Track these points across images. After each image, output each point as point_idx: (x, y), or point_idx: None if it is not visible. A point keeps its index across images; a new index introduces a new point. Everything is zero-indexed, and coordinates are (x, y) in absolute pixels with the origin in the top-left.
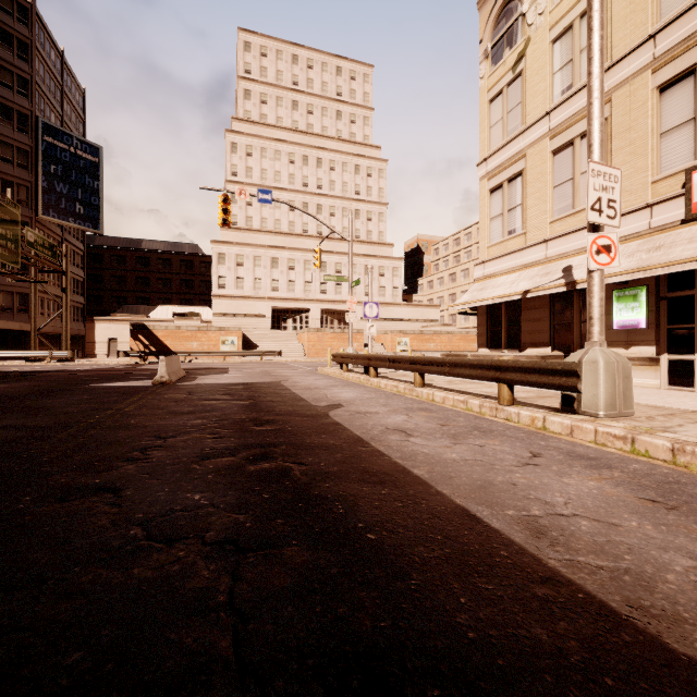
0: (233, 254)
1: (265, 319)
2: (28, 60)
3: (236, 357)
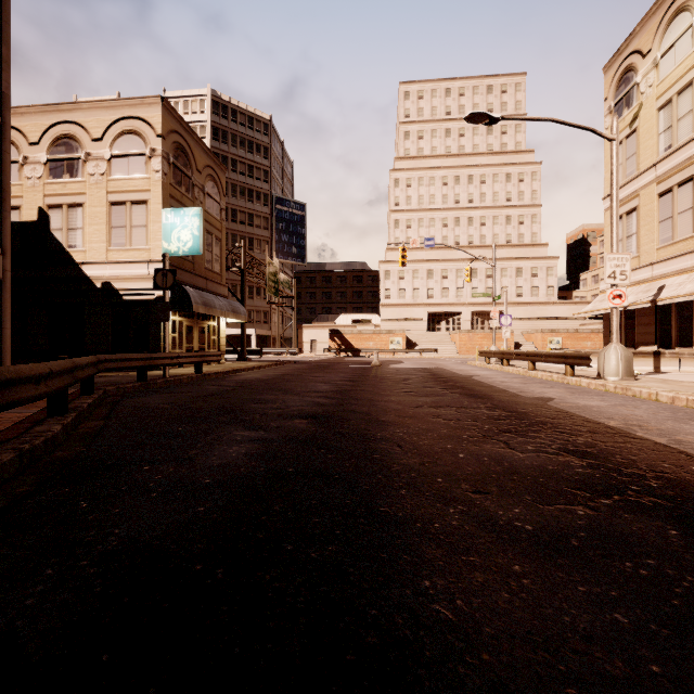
0: (396, 270)
1: (421, 322)
2: (268, 158)
3: (401, 354)
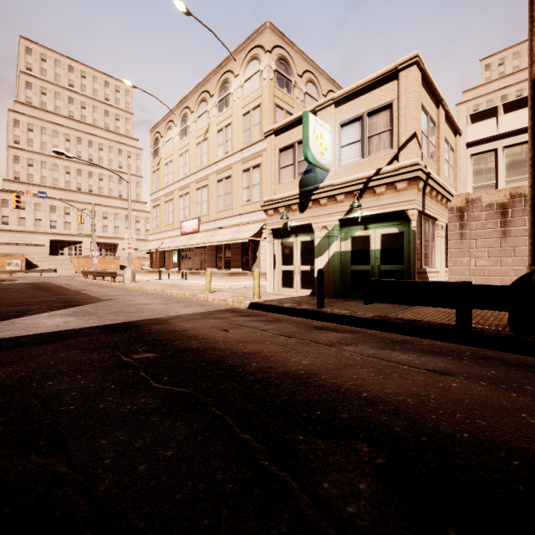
0: None
1: (44, 248)
2: None
3: (20, 274)
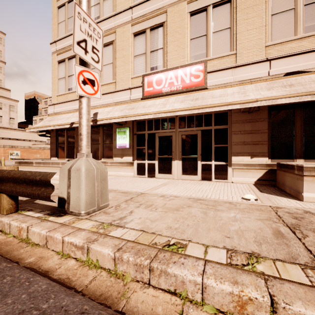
0: None
1: None
2: None
3: None
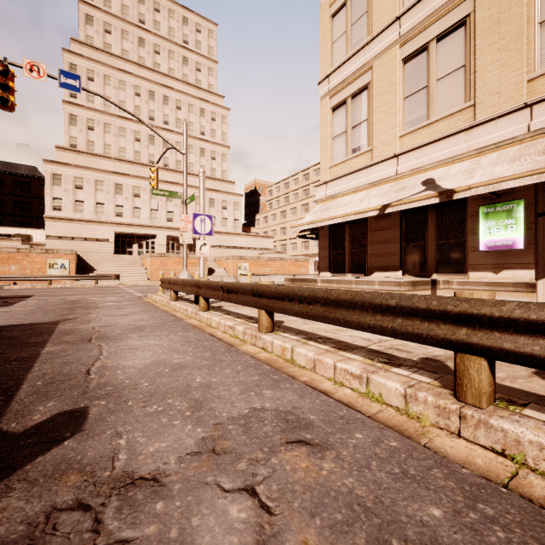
0: (71, 176)
1: (108, 243)
2: None
3: (68, 282)
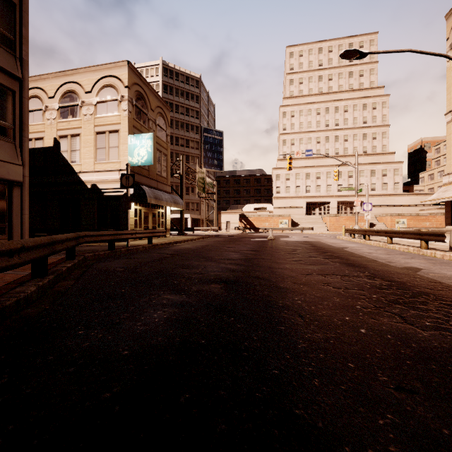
0: (284, 174)
1: (302, 209)
2: (199, 103)
3: (287, 231)
